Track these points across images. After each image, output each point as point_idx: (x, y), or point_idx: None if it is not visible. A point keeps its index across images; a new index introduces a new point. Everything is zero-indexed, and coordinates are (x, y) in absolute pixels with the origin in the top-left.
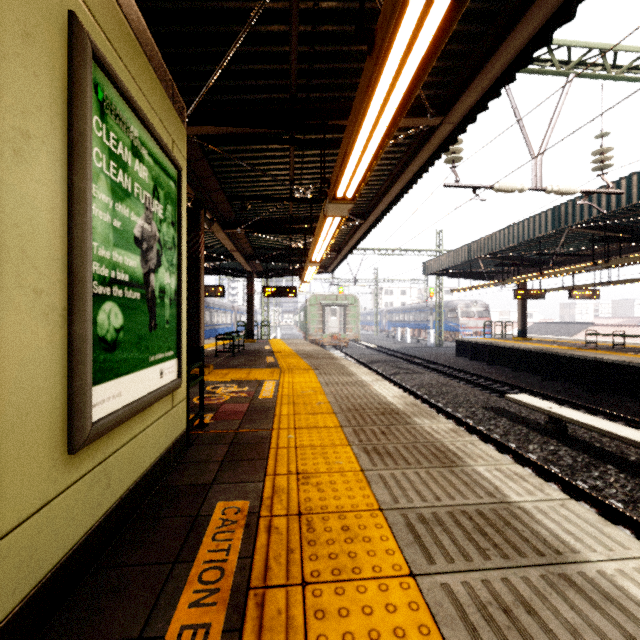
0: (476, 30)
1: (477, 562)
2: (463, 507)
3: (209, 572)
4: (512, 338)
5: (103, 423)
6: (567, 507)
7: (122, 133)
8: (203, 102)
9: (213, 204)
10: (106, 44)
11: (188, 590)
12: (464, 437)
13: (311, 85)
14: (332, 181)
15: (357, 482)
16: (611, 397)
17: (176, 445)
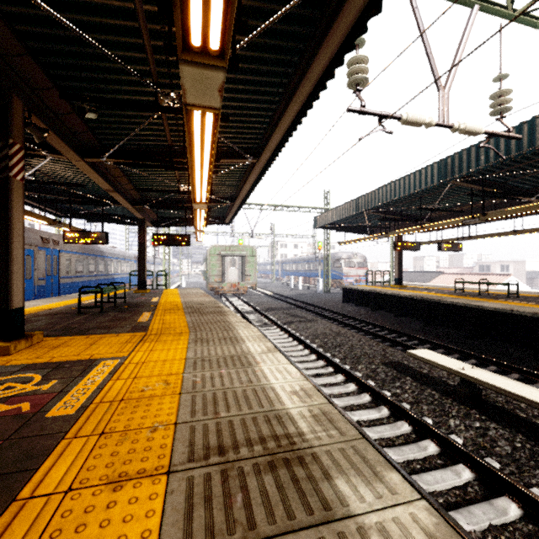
0: None
1: None
2: None
3: None
4: (390, 285)
5: None
6: None
7: None
8: None
9: (54, 114)
10: None
11: None
12: None
13: None
14: None
15: None
16: (490, 343)
17: None
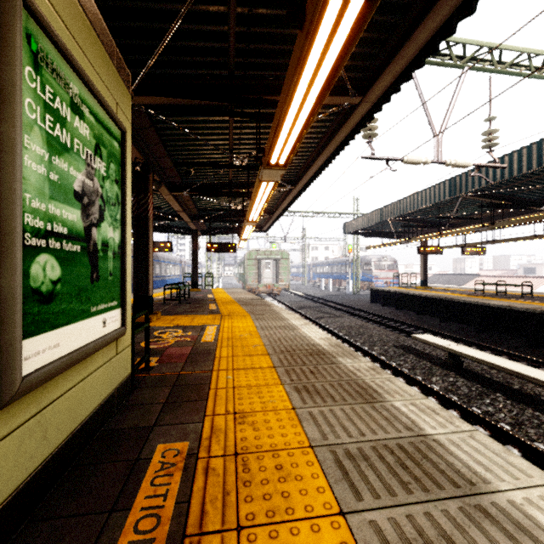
0: (391, 21)
1: (401, 497)
2: (385, 441)
3: (145, 520)
4: (416, 287)
5: (36, 376)
6: (475, 438)
7: (60, 88)
8: (150, 75)
9: (161, 169)
10: None
11: (123, 542)
12: (382, 374)
13: (248, 63)
14: (266, 149)
15: (289, 420)
16: (496, 335)
17: (120, 389)
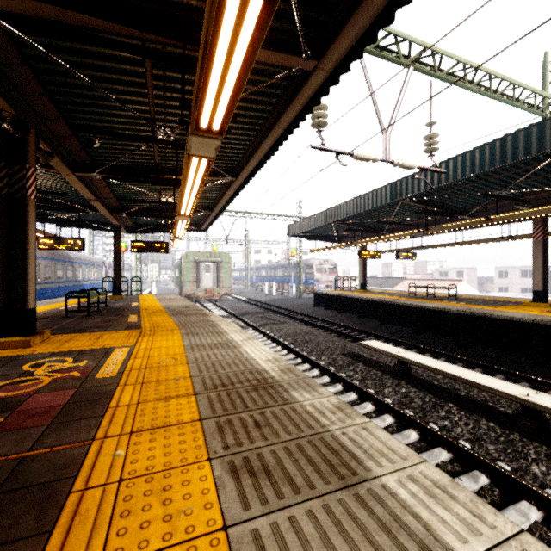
0: None
1: None
2: None
3: None
4: (356, 290)
5: None
6: None
7: None
8: None
9: (54, 137)
10: None
11: None
12: (354, 417)
13: None
14: (193, 101)
15: None
16: (431, 336)
17: None
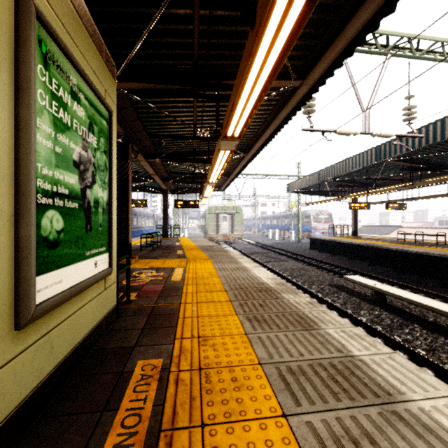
0: (326, 18)
1: (332, 403)
2: (320, 360)
3: (130, 418)
4: (348, 236)
5: (46, 304)
6: (393, 359)
7: (63, 80)
8: (130, 65)
9: (138, 140)
10: (49, 10)
11: (112, 434)
12: (318, 307)
13: (209, 55)
14: (224, 124)
15: (242, 343)
16: (415, 277)
17: (108, 317)
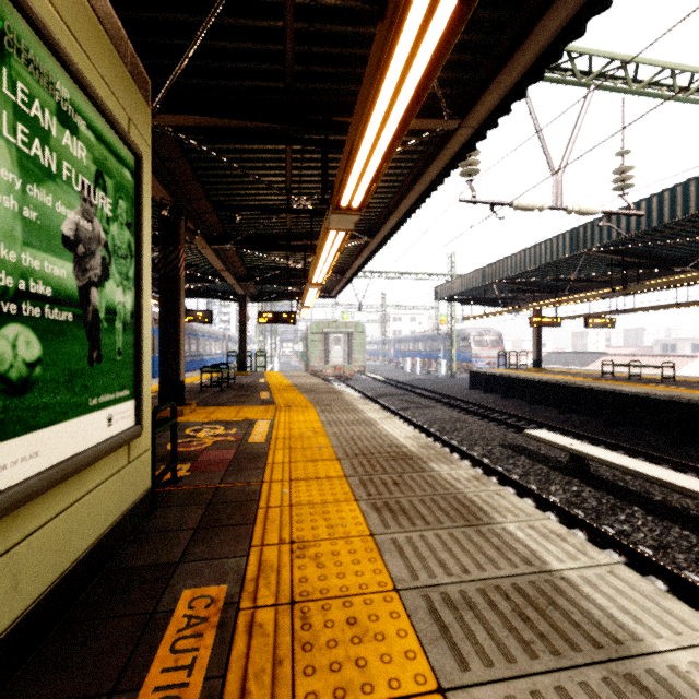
0: (500, 18)
1: (522, 663)
2: (496, 581)
3: None
4: (527, 369)
5: None
6: (617, 575)
7: (40, 88)
8: (179, 86)
9: (196, 214)
10: None
11: None
12: (489, 486)
13: (311, 73)
14: (335, 186)
15: (366, 551)
16: (629, 431)
17: (134, 510)
